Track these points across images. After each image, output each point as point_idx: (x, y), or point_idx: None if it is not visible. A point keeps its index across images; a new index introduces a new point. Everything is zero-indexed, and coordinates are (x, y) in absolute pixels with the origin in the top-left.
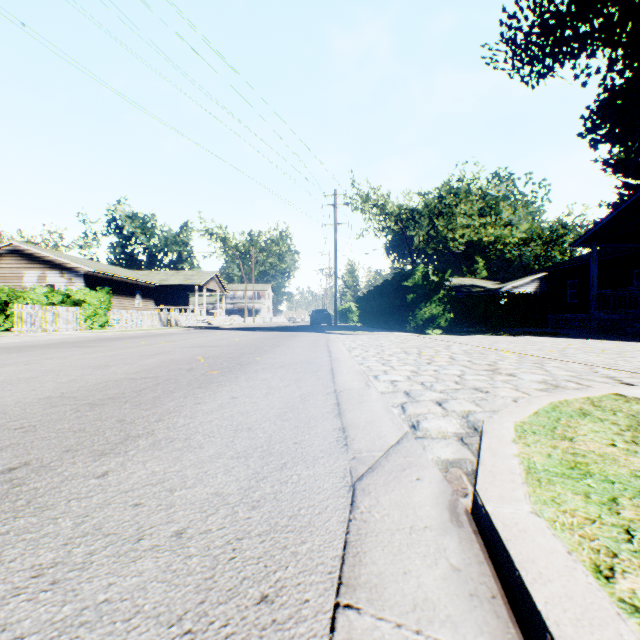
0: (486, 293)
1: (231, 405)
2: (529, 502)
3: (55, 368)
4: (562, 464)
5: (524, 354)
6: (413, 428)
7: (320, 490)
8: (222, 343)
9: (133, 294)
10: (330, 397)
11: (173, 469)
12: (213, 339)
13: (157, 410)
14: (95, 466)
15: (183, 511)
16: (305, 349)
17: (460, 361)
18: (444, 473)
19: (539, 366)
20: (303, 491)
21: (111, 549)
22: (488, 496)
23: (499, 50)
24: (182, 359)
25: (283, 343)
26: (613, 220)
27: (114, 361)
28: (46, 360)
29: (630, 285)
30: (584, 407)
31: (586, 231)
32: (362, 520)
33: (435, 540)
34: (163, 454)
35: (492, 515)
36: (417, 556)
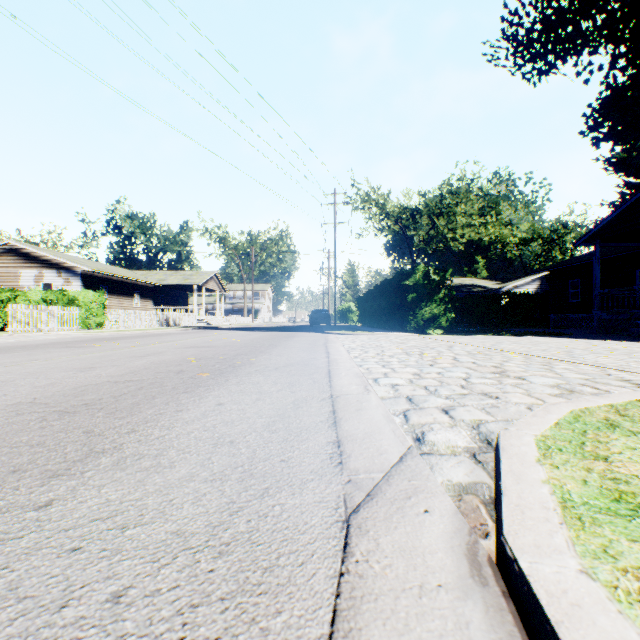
0: (487, 293)
1: (215, 413)
2: (575, 554)
3: (37, 370)
4: (604, 494)
5: (530, 355)
6: (418, 441)
7: (306, 527)
8: (218, 343)
9: (131, 294)
10: (325, 403)
11: (132, 497)
12: (209, 339)
13: (132, 419)
14: (40, 492)
15: (130, 560)
16: (302, 350)
17: (464, 363)
18: (457, 502)
19: (548, 368)
20: (285, 529)
21: (19, 624)
22: (520, 544)
23: (500, 47)
24: (173, 360)
25: (280, 343)
26: (617, 218)
27: (101, 362)
28: (31, 361)
29: (633, 284)
30: (610, 417)
31: (589, 230)
32: (357, 574)
33: (453, 608)
34: (125, 476)
35: (530, 577)
36: (431, 637)
